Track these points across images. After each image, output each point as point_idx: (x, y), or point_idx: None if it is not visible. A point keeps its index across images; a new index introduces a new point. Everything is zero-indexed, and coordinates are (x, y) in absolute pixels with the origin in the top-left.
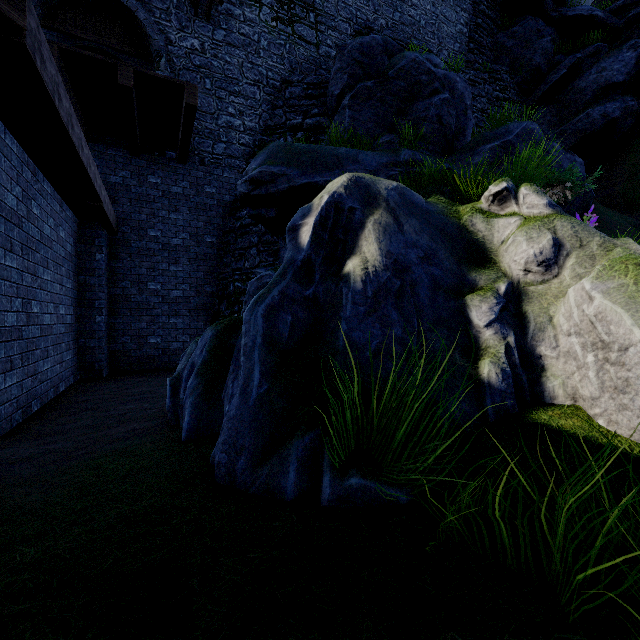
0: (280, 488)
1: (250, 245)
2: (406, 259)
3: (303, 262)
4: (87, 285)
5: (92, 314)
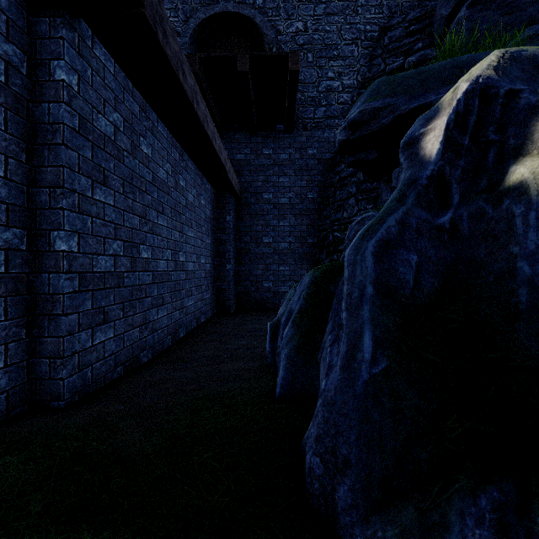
0: None
1: (348, 196)
2: None
3: (430, 179)
4: (221, 241)
5: (224, 263)
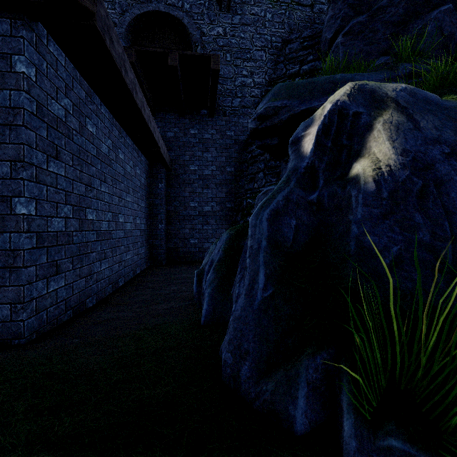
0: (287, 415)
1: (258, 170)
2: (427, 156)
3: (306, 169)
4: (154, 205)
5: (156, 223)
